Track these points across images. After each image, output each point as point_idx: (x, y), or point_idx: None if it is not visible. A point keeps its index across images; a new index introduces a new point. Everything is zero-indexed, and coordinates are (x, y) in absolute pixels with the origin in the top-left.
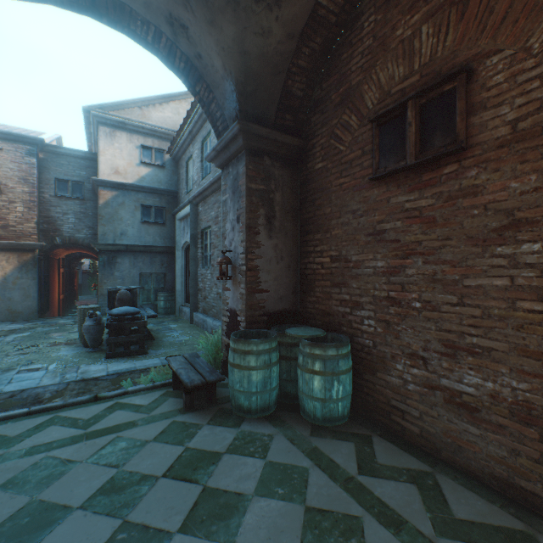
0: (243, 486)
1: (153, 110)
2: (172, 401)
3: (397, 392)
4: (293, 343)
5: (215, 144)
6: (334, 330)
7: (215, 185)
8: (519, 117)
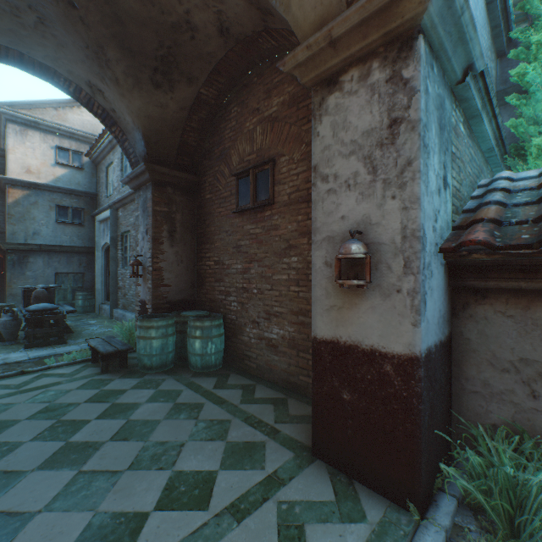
0: (139, 400)
1: (71, 112)
2: (91, 369)
3: (247, 345)
4: (186, 321)
5: (129, 173)
6: (217, 311)
7: (134, 195)
8: (291, 192)
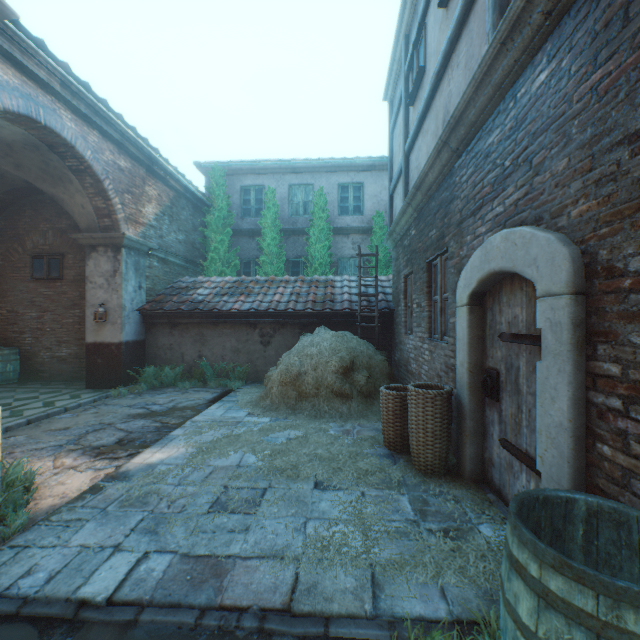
0: None
1: None
2: None
3: (42, 364)
4: None
5: None
6: (11, 346)
7: None
8: (76, 275)
